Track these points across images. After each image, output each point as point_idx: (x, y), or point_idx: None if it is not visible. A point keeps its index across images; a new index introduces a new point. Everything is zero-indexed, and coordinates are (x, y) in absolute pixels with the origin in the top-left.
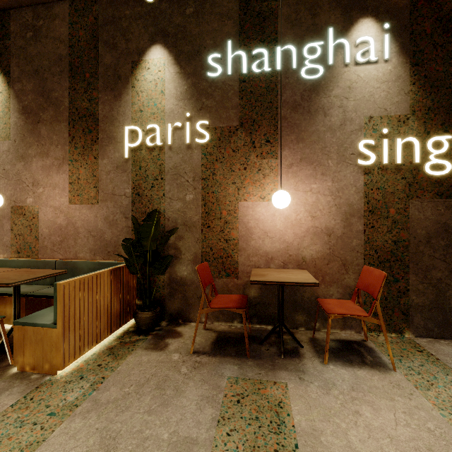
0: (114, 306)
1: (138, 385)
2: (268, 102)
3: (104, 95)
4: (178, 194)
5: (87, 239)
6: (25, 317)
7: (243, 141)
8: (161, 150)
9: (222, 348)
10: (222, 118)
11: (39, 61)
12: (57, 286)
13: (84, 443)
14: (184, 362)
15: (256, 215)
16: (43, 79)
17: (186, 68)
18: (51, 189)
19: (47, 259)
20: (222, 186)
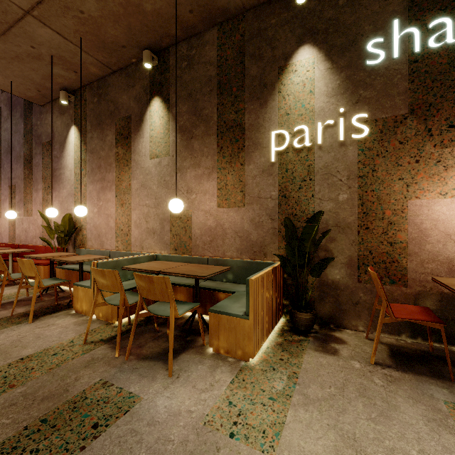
0: (273, 304)
1: (337, 388)
2: (451, 79)
3: (250, 105)
4: (329, 194)
5: (234, 240)
6: (215, 306)
7: (414, 130)
8: (309, 151)
9: (407, 364)
10: (384, 108)
11: (192, 85)
12: (249, 281)
13: (325, 437)
14: (371, 372)
15: (432, 215)
16: (195, 100)
17: (338, 62)
18: (202, 195)
19: (200, 256)
20: (385, 183)
